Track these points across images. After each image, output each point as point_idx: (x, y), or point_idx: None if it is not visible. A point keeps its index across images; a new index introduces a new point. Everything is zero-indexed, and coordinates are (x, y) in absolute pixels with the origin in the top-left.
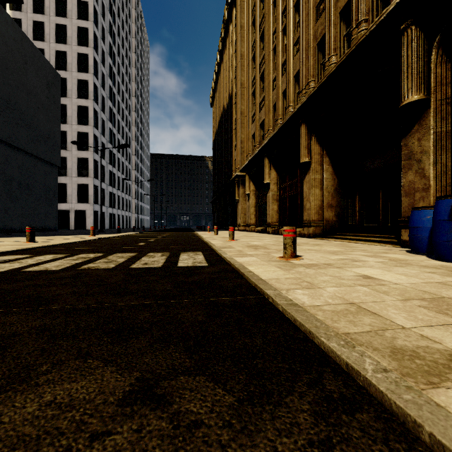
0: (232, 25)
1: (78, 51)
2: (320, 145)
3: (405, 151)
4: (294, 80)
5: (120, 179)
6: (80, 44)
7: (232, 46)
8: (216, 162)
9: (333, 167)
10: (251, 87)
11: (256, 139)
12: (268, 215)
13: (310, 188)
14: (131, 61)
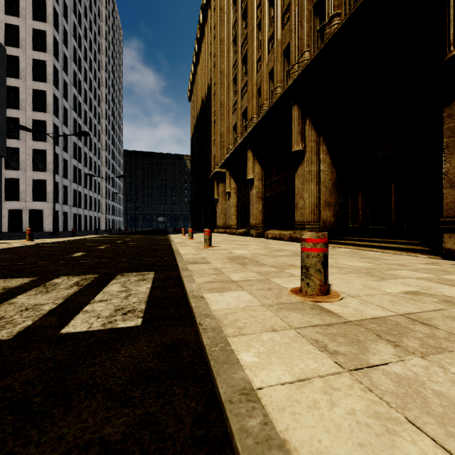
0: (210, 10)
1: (34, 27)
2: (316, 131)
3: (450, 124)
4: (283, 56)
5: (87, 176)
6: (37, 19)
7: (210, 33)
8: (194, 159)
9: (331, 158)
10: (232, 73)
11: (238, 130)
12: (252, 215)
13: (304, 182)
14: (100, 47)
